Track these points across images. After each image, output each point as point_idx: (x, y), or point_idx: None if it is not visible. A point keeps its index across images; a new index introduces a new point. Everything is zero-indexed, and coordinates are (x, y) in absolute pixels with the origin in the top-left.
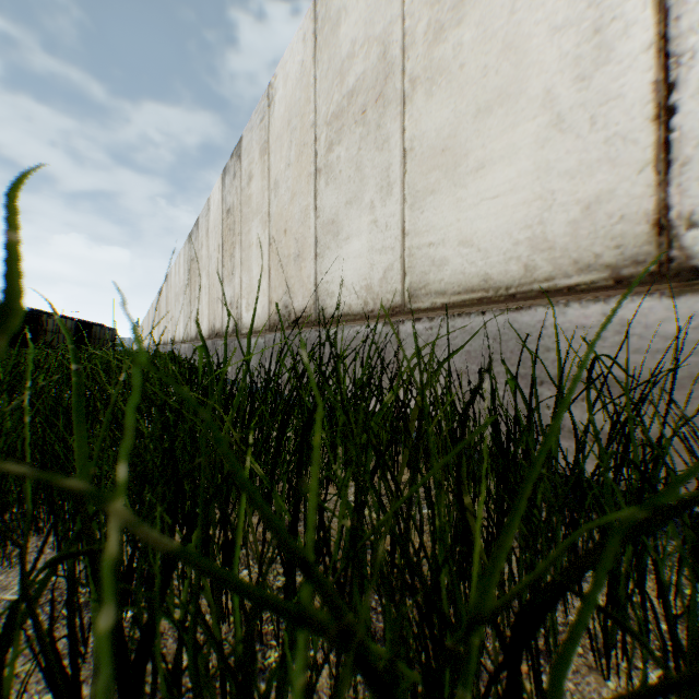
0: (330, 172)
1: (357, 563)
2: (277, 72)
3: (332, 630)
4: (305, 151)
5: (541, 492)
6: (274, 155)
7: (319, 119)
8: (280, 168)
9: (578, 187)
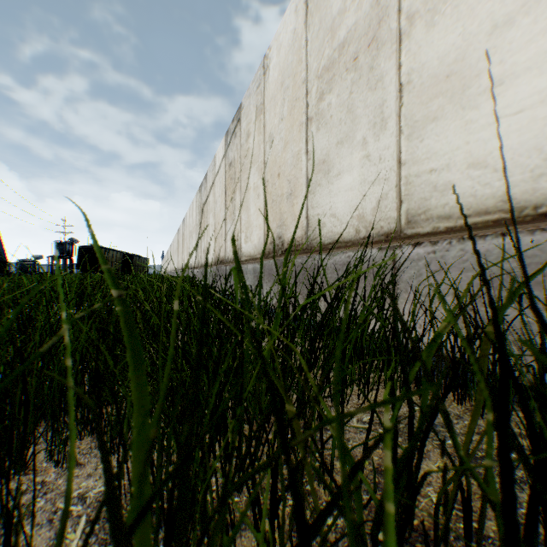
0: (321, 118)
1: None
2: (272, 44)
3: None
4: (297, 105)
5: None
6: (269, 113)
7: (310, 75)
8: (274, 123)
9: None
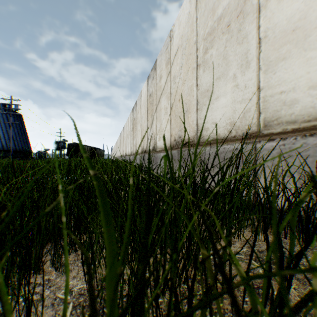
0: (206, 64)
1: None
2: (175, 23)
3: None
4: (190, 57)
5: None
6: (173, 64)
7: (199, 38)
8: (176, 69)
9: None
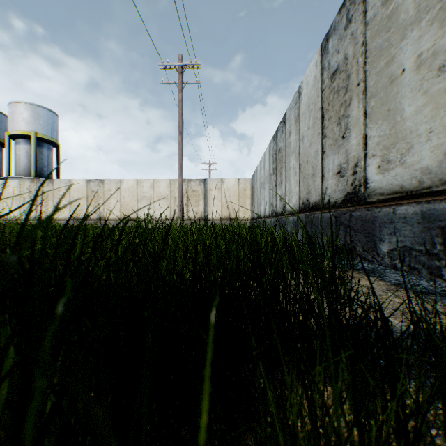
0: None
1: None
2: None
3: None
4: None
5: None
6: None
7: None
8: None
9: (18, 214)
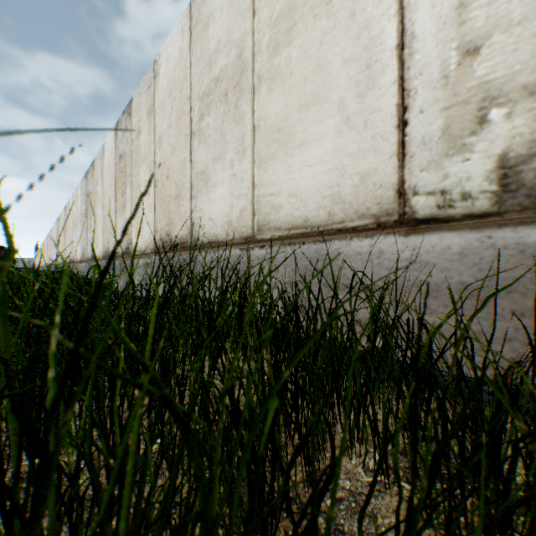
0: (202, 135)
1: (192, 391)
2: (161, 53)
3: (155, 395)
4: (183, 117)
5: (320, 354)
6: (159, 117)
7: (193, 94)
8: (163, 127)
9: (358, 164)
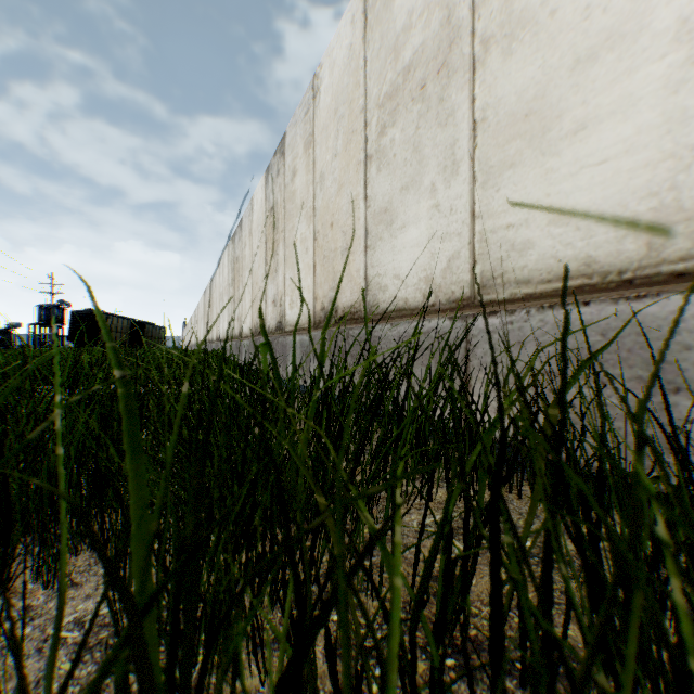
0: (382, 157)
1: None
2: (323, 61)
3: None
4: (353, 138)
5: None
6: (320, 147)
7: (370, 103)
8: (326, 160)
9: None
